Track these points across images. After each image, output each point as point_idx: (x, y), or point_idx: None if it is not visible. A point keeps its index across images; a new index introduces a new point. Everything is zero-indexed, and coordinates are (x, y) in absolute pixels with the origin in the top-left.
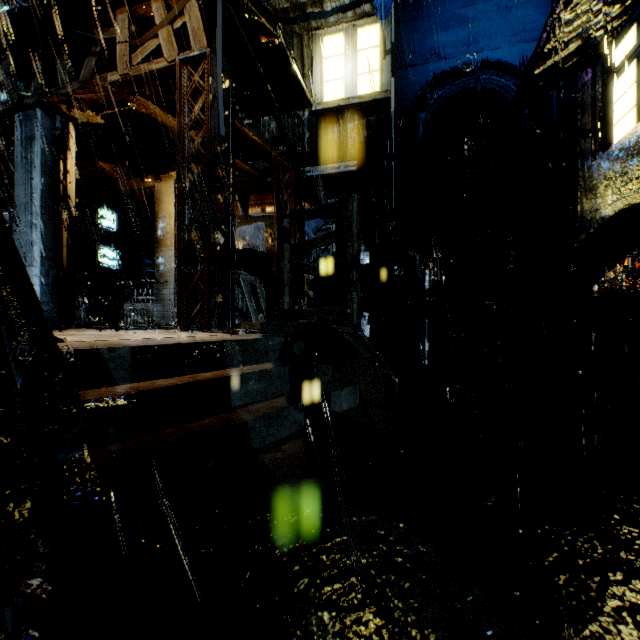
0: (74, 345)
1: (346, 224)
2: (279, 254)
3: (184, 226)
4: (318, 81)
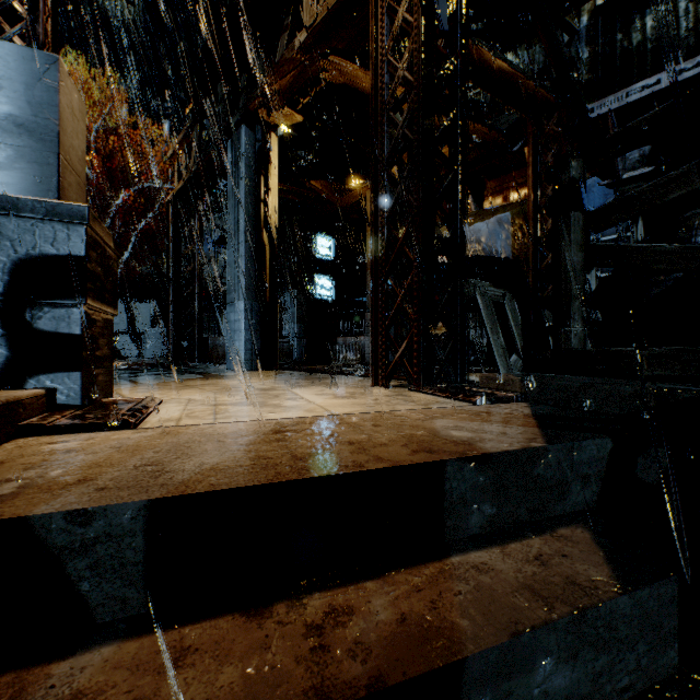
0: (85, 460)
1: None
2: (557, 237)
3: (382, 215)
4: None
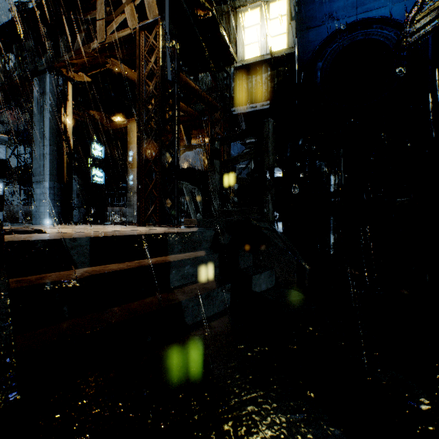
0: (48, 235)
1: (263, 142)
2: (211, 168)
3: (142, 149)
4: (241, 45)
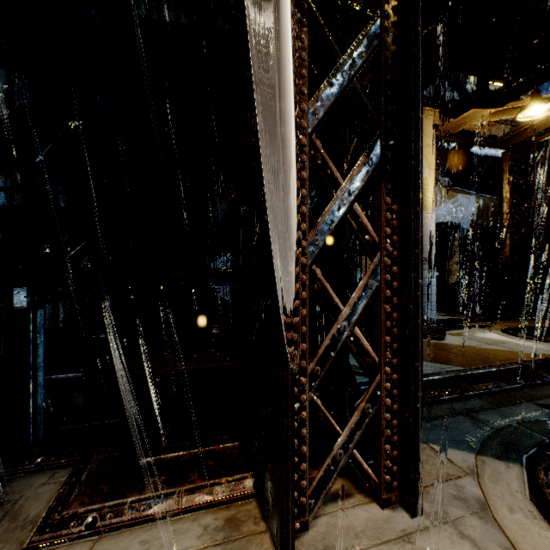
0: None
1: None
2: None
3: None
4: None
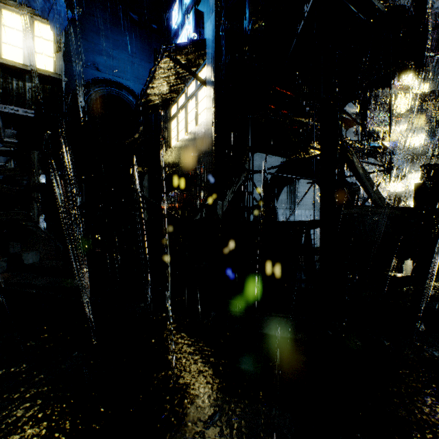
0: None
1: (30, 166)
2: None
3: None
4: None
